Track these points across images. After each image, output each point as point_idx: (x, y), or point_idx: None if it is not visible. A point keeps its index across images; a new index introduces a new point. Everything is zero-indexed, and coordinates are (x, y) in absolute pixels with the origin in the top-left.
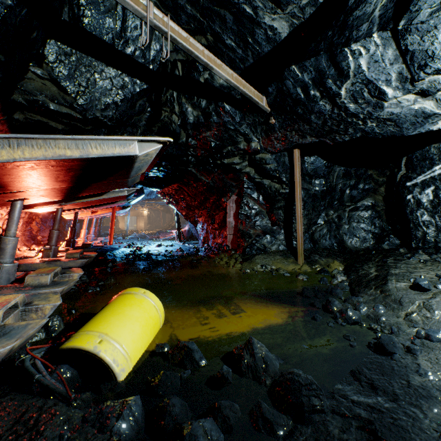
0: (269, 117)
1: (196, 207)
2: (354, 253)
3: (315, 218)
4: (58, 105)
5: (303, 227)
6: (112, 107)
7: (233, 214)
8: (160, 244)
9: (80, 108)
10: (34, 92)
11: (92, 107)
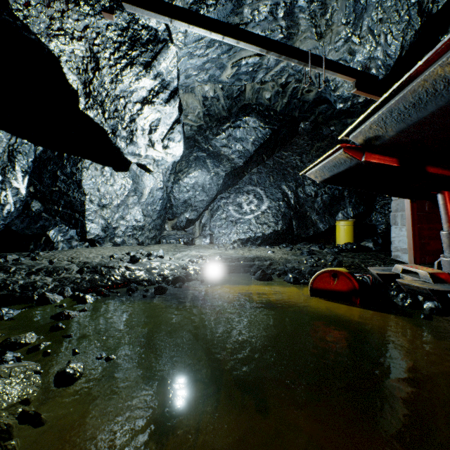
0: (113, 2)
1: None
2: None
3: None
4: None
5: None
6: None
7: None
8: None
9: None
10: None
11: None
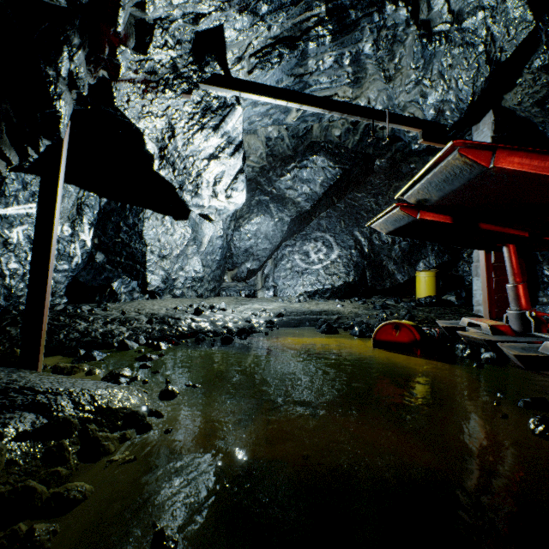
0: (191, 84)
1: None
2: None
3: None
4: None
5: None
6: None
7: None
8: None
9: None
10: None
11: None
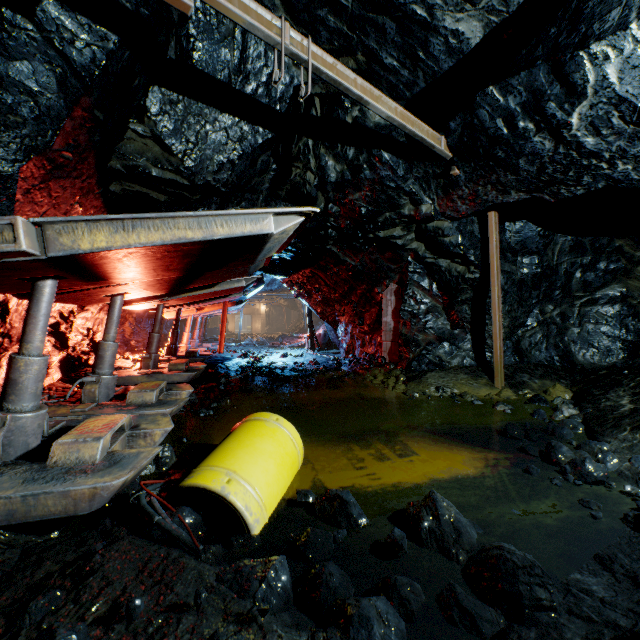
0: (449, 166)
1: (337, 302)
2: (590, 373)
3: (523, 316)
4: (162, 170)
5: (502, 331)
6: (227, 167)
7: (391, 311)
8: (286, 354)
9: (187, 172)
10: (134, 156)
11: (202, 170)
